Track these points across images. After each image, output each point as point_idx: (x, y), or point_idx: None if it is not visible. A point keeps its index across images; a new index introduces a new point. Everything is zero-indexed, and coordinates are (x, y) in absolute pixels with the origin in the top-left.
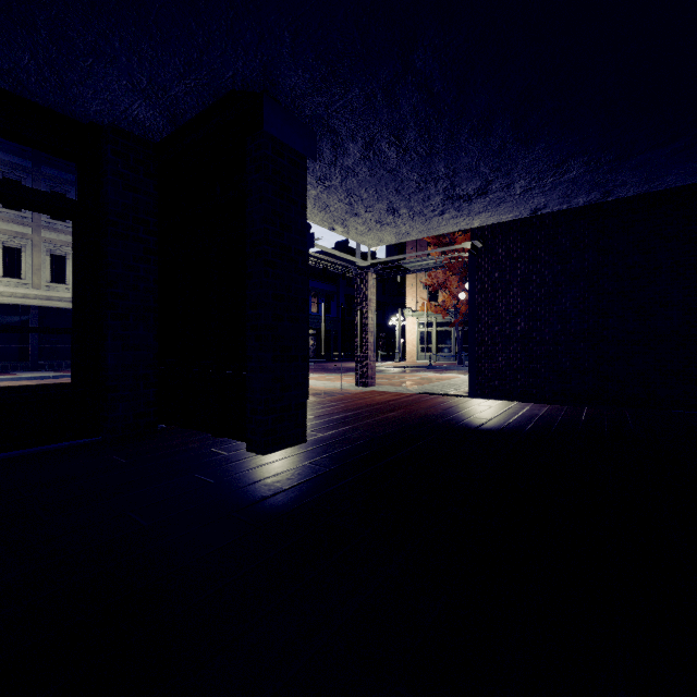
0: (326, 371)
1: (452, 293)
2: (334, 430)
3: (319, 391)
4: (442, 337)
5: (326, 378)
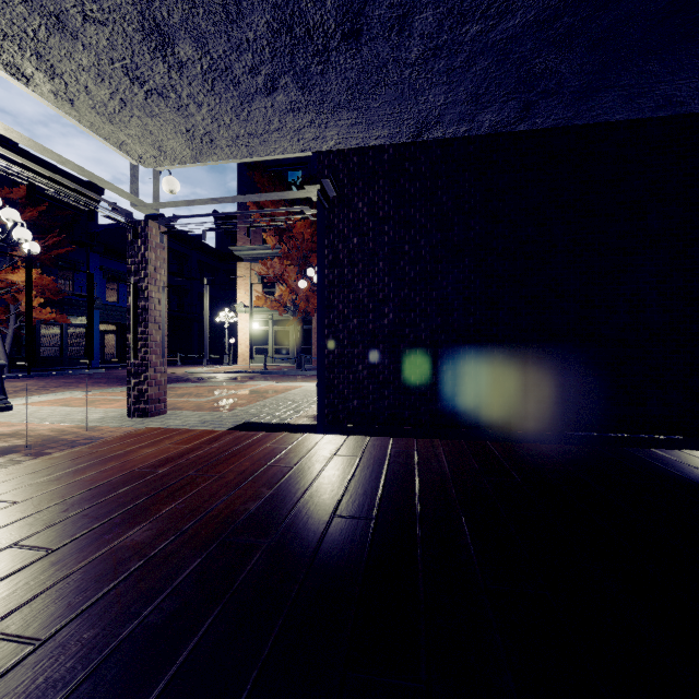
0: (112, 384)
1: (290, 286)
2: None
3: (29, 438)
4: (280, 337)
5: (90, 399)
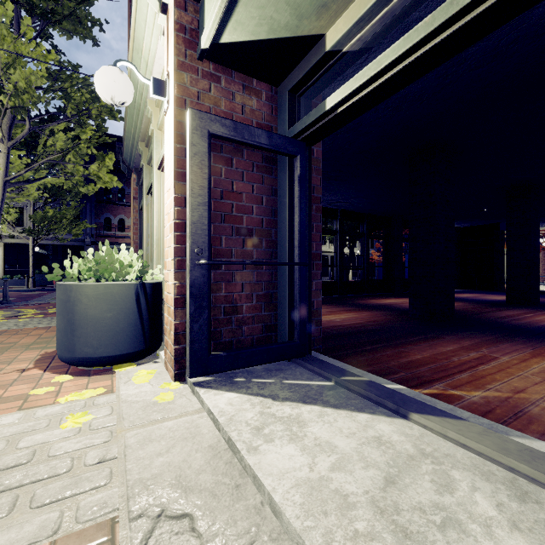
0: None
1: None
2: None
3: None
4: None
5: None
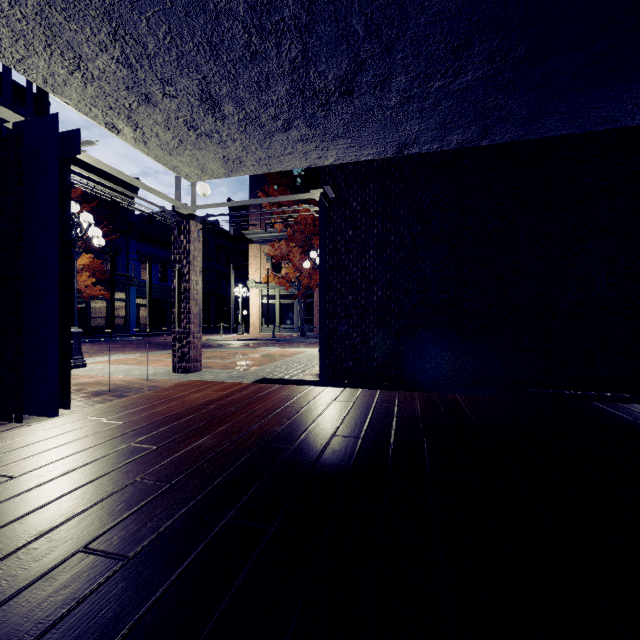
0: (150, 348)
1: (295, 265)
2: (7, 552)
3: (108, 386)
4: (285, 309)
5: (140, 359)
